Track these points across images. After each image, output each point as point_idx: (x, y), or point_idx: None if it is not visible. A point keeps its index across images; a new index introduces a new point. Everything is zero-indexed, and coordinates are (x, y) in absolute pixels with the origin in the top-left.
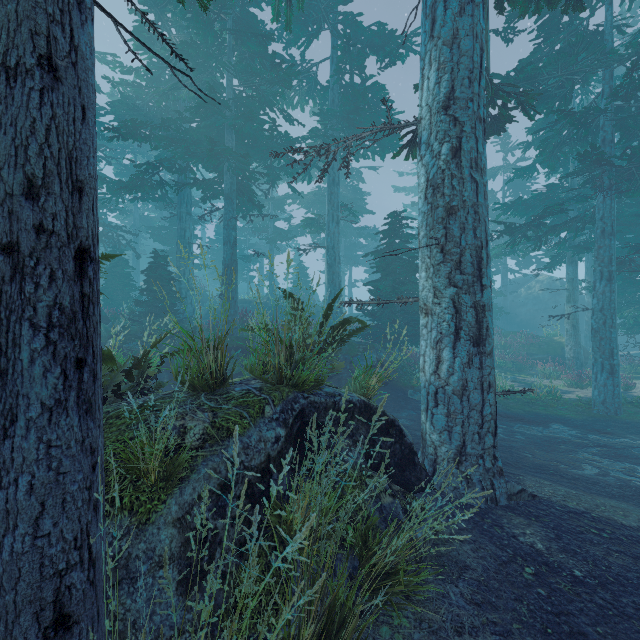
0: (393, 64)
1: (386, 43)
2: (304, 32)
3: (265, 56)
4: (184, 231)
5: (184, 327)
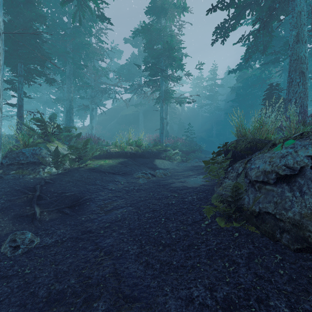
0: None
1: None
2: None
3: None
4: None
5: None
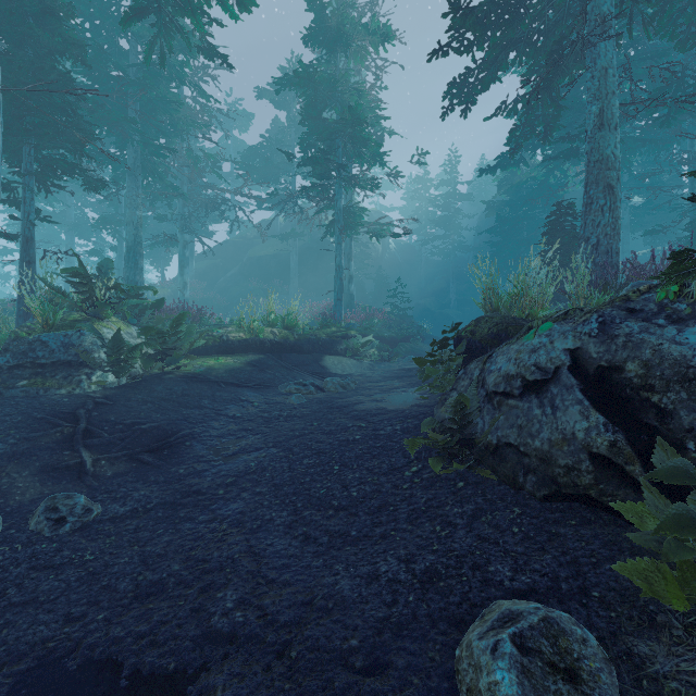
0: None
1: None
2: None
3: None
4: None
5: None
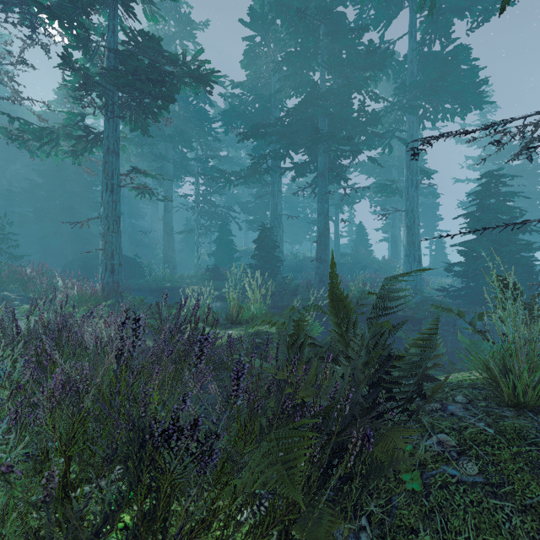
0: (486, 21)
1: (473, 2)
2: (385, 16)
3: (352, 47)
4: (276, 205)
5: (288, 286)
